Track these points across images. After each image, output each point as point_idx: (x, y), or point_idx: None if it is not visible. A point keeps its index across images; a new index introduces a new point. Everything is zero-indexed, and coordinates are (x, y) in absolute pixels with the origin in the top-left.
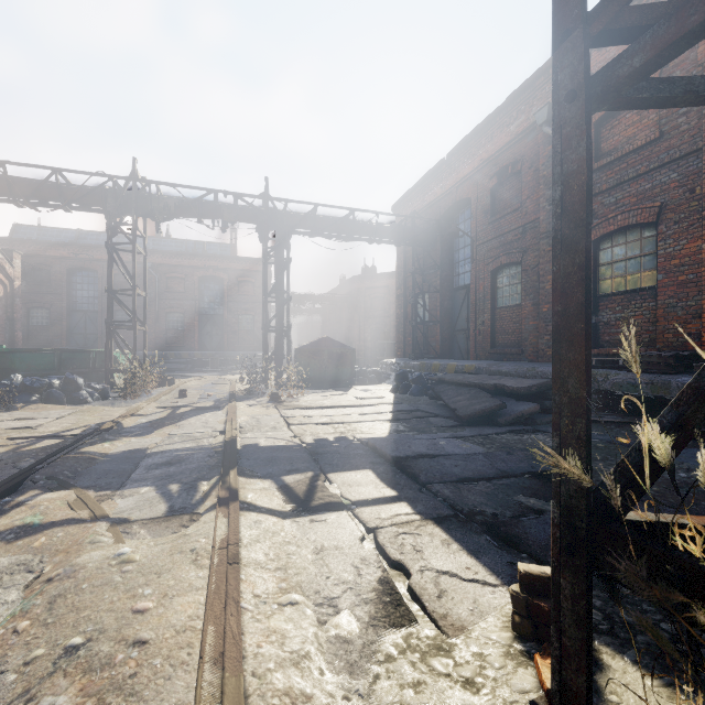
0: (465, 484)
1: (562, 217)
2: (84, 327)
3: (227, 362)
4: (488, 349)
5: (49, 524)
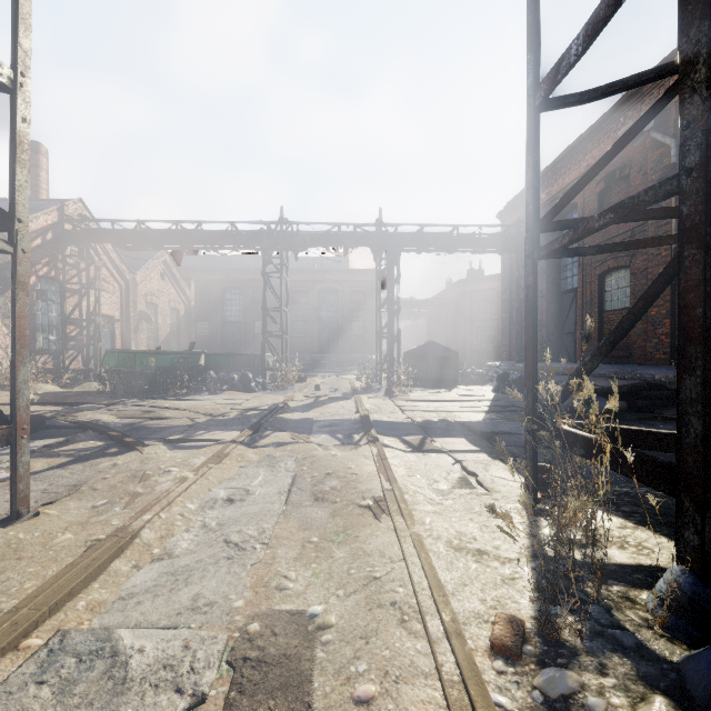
0: None
1: (527, 302)
2: (232, 335)
3: (341, 364)
4: None
5: (289, 443)
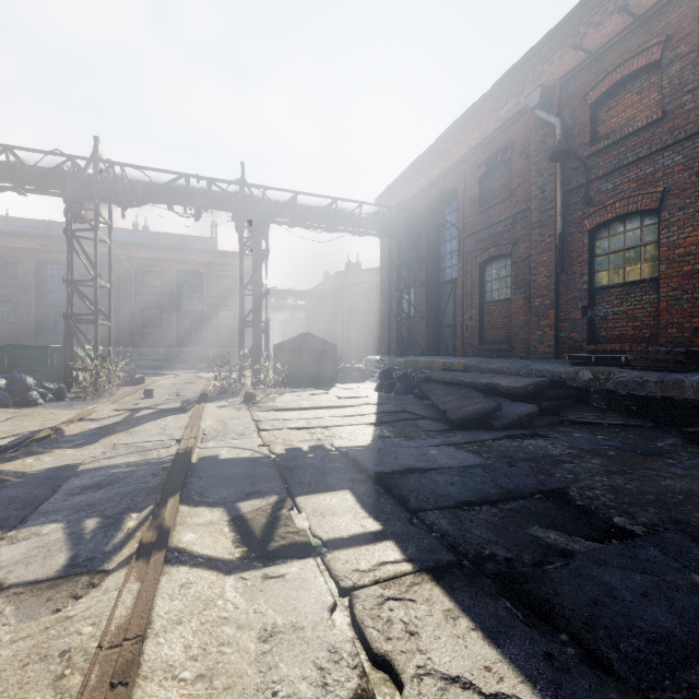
0: (465, 510)
1: None
2: (54, 323)
3: (206, 360)
4: (476, 346)
5: None
